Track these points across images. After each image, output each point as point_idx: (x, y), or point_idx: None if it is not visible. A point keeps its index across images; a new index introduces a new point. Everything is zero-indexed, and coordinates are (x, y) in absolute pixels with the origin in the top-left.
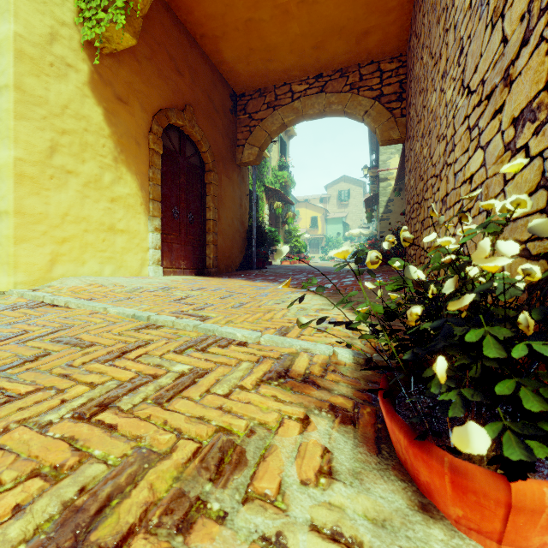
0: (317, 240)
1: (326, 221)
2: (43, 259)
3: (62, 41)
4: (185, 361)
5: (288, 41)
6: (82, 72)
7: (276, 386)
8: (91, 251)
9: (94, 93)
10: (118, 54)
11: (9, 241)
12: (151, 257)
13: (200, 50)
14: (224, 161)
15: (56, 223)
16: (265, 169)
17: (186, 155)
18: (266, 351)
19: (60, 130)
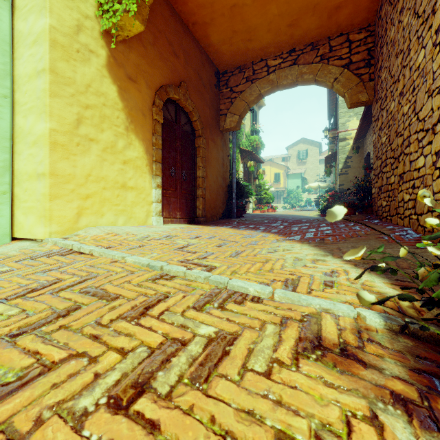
0: (279, 192)
1: (287, 176)
2: (71, 213)
3: (85, 31)
4: (208, 321)
5: (266, 22)
6: (101, 56)
7: (316, 361)
8: (108, 205)
9: (110, 74)
10: (129, 41)
11: (46, 198)
12: (154, 209)
13: (192, 35)
14: (210, 128)
15: (82, 182)
16: (240, 134)
17: (180, 124)
18: (284, 310)
19: (84, 105)
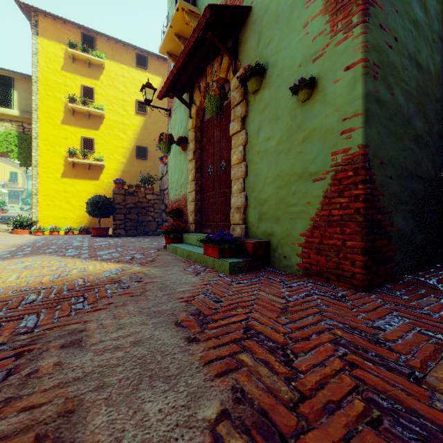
0: (17, 192)
1: (28, 177)
2: None
3: None
4: None
5: None
6: None
7: None
8: None
9: None
10: None
11: None
12: None
13: None
14: None
15: None
16: None
17: None
18: None
19: None
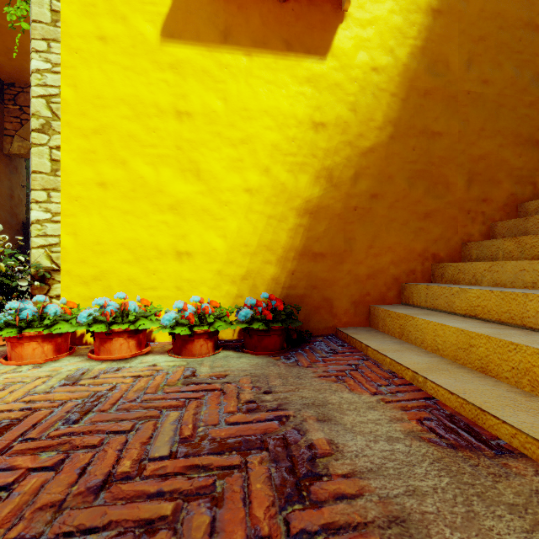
0: None
1: None
2: None
3: None
4: None
5: None
6: None
7: None
8: None
9: None
10: None
11: None
12: None
13: None
14: None
15: None
16: None
17: None
18: None
19: None
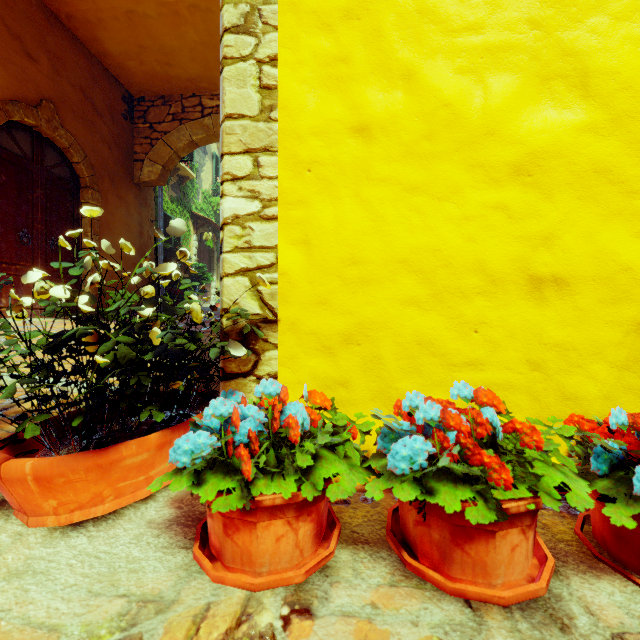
0: None
1: None
2: None
3: None
4: None
5: (186, 47)
6: None
7: None
8: None
9: None
10: None
11: None
12: None
13: (69, 33)
14: (113, 177)
15: None
16: (193, 192)
17: (45, 164)
18: None
19: None
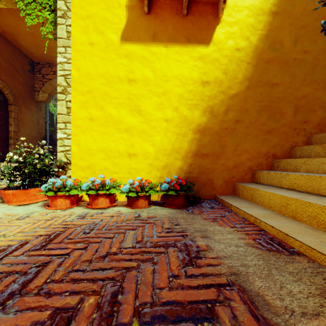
0: None
1: None
2: None
3: None
4: None
5: None
6: None
7: None
8: None
9: None
10: None
11: None
12: None
13: (3, 37)
14: (24, 99)
15: None
16: None
17: None
18: None
19: None
